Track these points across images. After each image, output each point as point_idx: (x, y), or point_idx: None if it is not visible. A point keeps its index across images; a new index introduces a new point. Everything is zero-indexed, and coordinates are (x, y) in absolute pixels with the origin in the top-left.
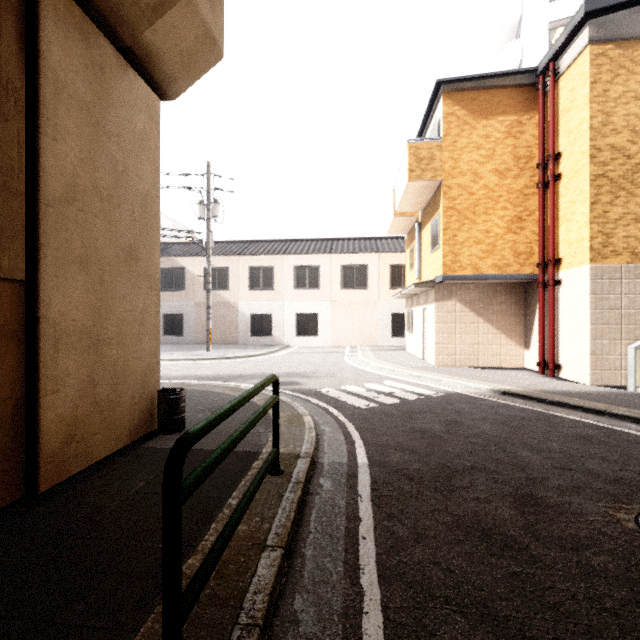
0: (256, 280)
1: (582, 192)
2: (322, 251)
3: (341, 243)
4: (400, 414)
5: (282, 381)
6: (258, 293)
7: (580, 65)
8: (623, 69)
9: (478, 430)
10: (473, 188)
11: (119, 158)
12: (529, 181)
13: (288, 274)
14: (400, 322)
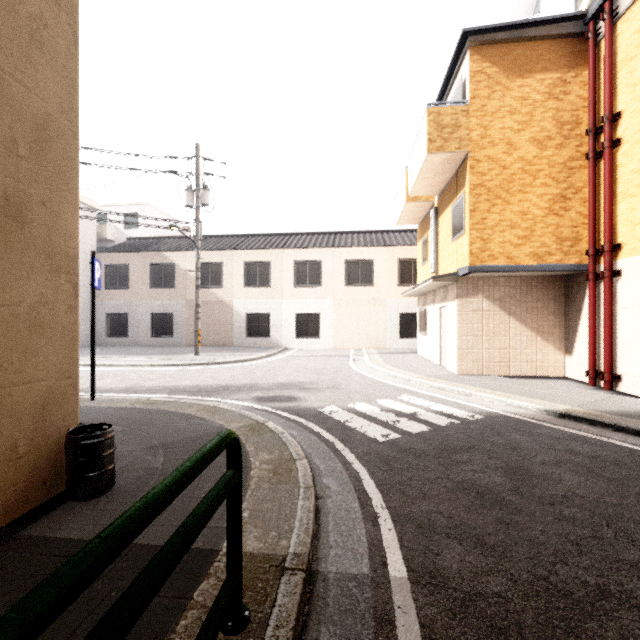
0: (252, 276)
1: None
2: (324, 245)
3: (345, 237)
4: (435, 453)
5: (275, 395)
6: (254, 291)
7: None
8: None
9: (562, 487)
10: (506, 161)
11: None
12: (575, 152)
13: (287, 270)
14: (409, 322)
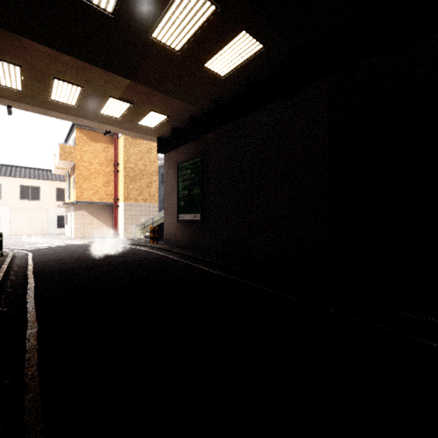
0: None
1: (122, 179)
2: (3, 174)
3: (19, 170)
4: (47, 249)
5: None
6: None
7: (122, 139)
8: (133, 145)
9: (72, 249)
10: (89, 168)
11: None
12: (111, 169)
13: None
14: (63, 220)
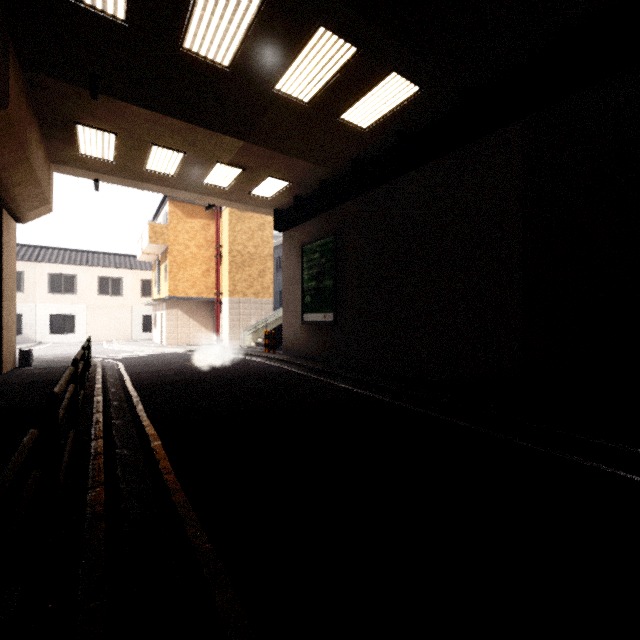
0: None
1: (227, 266)
2: (79, 263)
3: (97, 256)
4: (138, 358)
5: (63, 356)
6: None
7: (226, 213)
8: (241, 220)
9: (167, 358)
10: (185, 253)
11: (10, 257)
12: (212, 253)
13: (41, 280)
14: (150, 321)
